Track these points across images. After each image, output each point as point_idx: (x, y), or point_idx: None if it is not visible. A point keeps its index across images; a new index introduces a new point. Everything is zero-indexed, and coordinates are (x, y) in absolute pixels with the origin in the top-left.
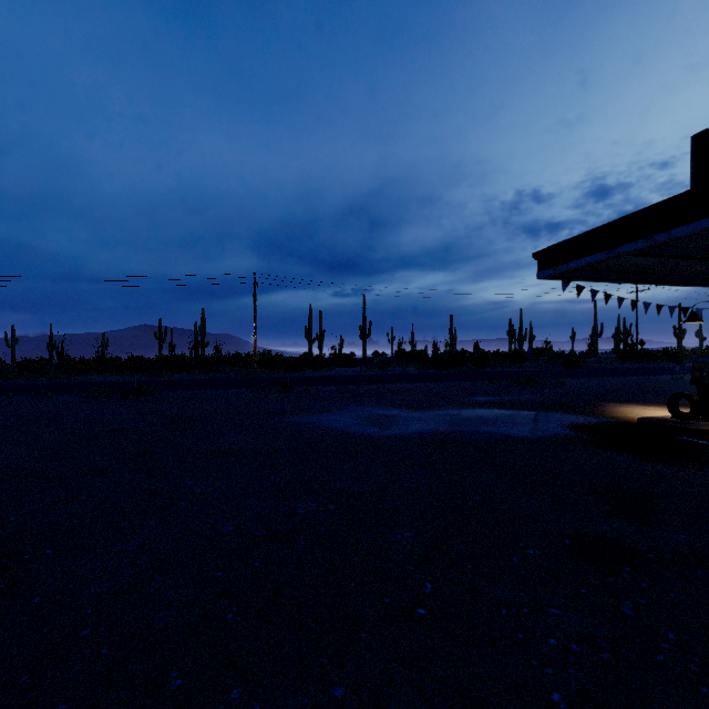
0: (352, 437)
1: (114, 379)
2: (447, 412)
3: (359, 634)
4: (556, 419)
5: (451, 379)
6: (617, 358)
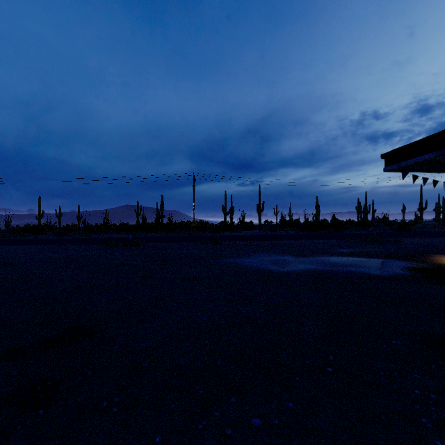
0: (263, 271)
1: (115, 236)
2: (321, 258)
3: (294, 377)
4: (398, 264)
5: (320, 238)
6: (438, 224)
